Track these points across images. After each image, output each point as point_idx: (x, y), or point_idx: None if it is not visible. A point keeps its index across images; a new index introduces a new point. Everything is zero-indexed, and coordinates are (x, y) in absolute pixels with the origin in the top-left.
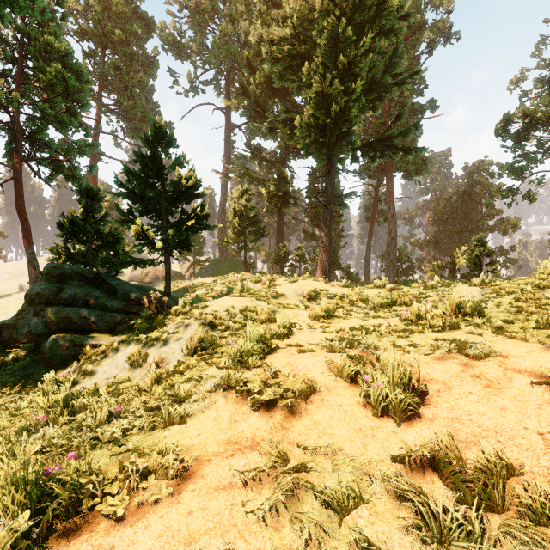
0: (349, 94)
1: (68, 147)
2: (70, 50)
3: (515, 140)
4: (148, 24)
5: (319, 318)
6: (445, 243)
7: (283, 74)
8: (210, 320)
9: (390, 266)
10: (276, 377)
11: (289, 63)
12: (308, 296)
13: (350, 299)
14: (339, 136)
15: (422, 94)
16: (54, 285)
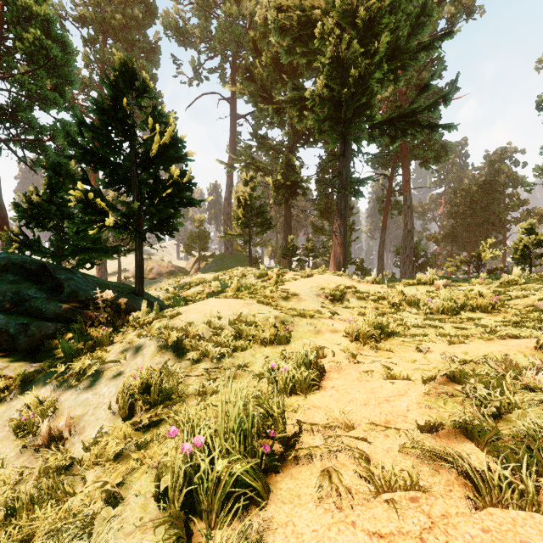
0: (370, 55)
1: (51, 126)
2: (50, 14)
3: None
4: (150, 9)
5: (365, 338)
6: (464, 237)
7: (291, 47)
8: (178, 338)
9: (406, 261)
10: None
11: (298, 33)
12: (330, 295)
13: (390, 300)
14: (356, 110)
15: (440, 77)
16: None
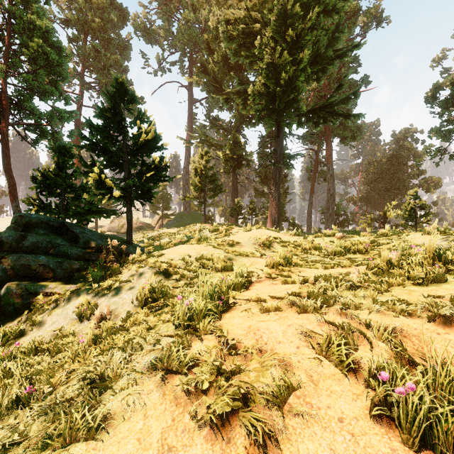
0: (297, 63)
1: (49, 113)
2: (50, 27)
3: (443, 106)
4: (123, 14)
5: (277, 267)
6: (376, 199)
7: (237, 51)
8: (165, 268)
9: (329, 219)
10: (234, 355)
11: (243, 40)
12: (262, 243)
13: (303, 247)
14: (287, 103)
15: (356, 72)
16: (17, 233)
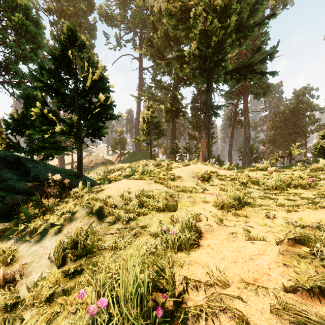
0: (225, 28)
1: (29, 73)
2: (28, 5)
3: None
4: (90, 4)
5: (228, 208)
6: (280, 141)
7: (176, 25)
8: (101, 207)
9: (246, 156)
10: None
11: (180, 16)
12: (201, 177)
13: (240, 181)
14: (216, 63)
15: (266, 44)
16: None
